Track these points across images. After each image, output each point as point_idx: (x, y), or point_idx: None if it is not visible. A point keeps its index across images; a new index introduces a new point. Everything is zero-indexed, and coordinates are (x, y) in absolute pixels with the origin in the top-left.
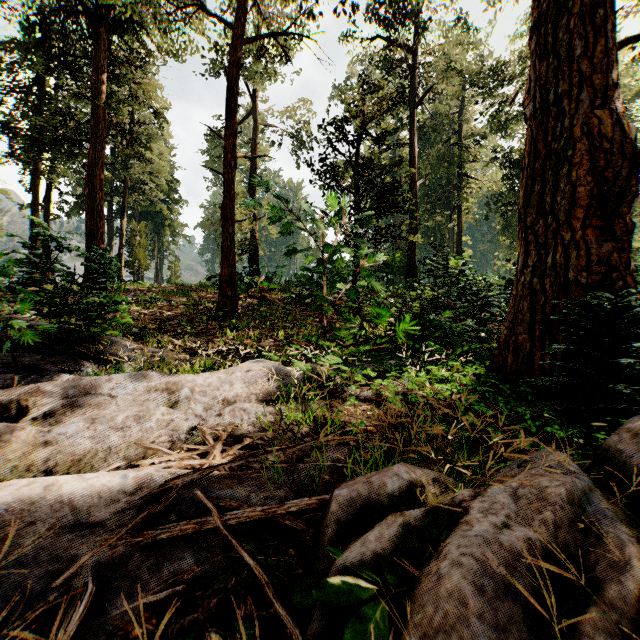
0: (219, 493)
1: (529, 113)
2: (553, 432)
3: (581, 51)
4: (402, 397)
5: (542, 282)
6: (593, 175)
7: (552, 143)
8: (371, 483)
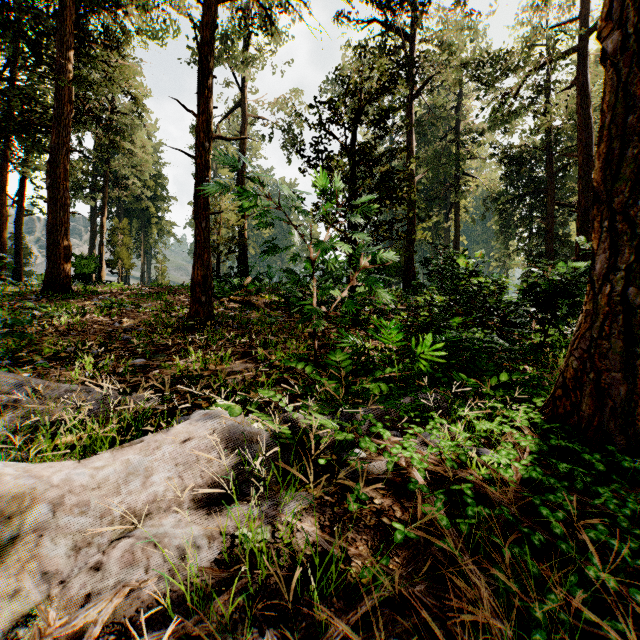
0: None
1: (612, 46)
2: None
3: None
4: (445, 498)
5: None
6: None
7: None
8: None
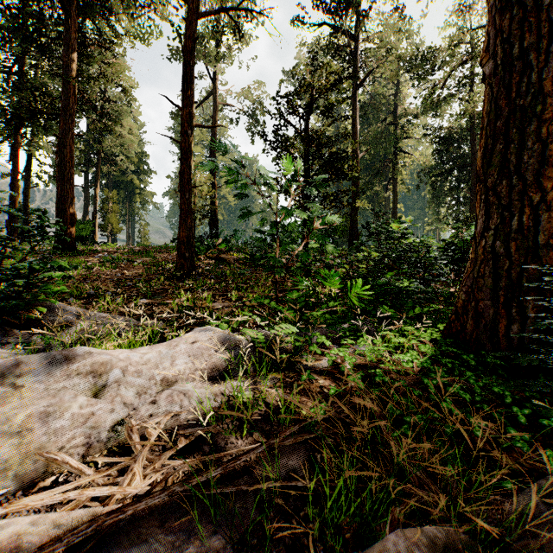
0: None
1: (488, 71)
2: (551, 426)
3: (550, 0)
4: (363, 374)
5: (506, 246)
6: None
7: (516, 99)
8: None
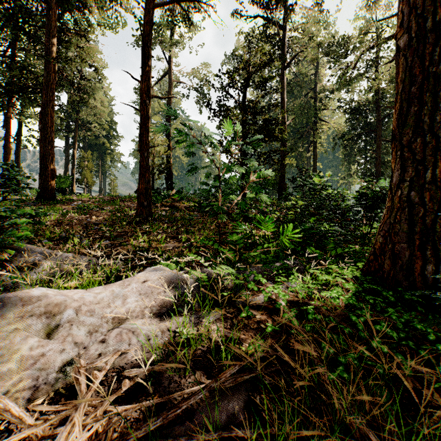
0: None
1: (403, 43)
2: None
3: None
4: (297, 311)
5: (420, 195)
6: None
7: (429, 67)
8: None
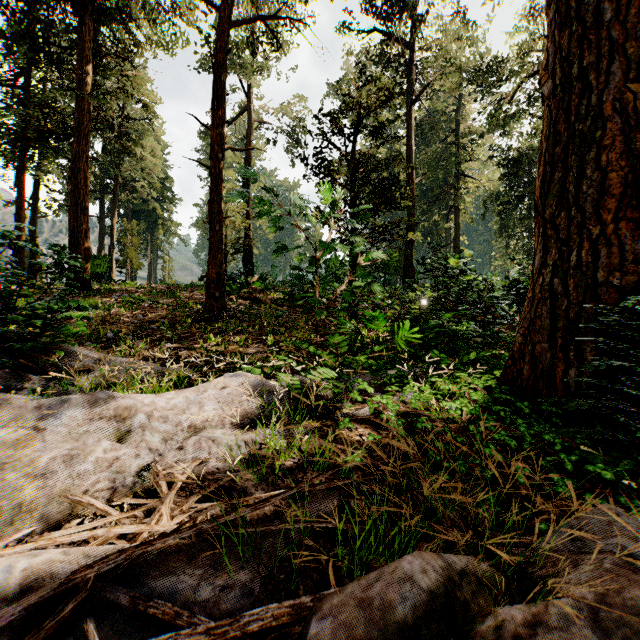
0: (153, 585)
1: (547, 91)
2: (596, 472)
3: (611, 16)
4: (405, 421)
5: (565, 283)
6: (627, 159)
7: (576, 124)
8: (370, 603)
